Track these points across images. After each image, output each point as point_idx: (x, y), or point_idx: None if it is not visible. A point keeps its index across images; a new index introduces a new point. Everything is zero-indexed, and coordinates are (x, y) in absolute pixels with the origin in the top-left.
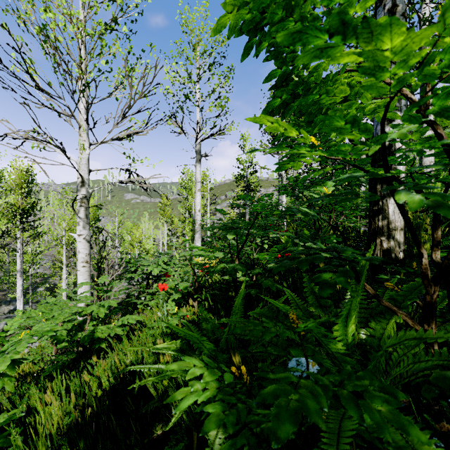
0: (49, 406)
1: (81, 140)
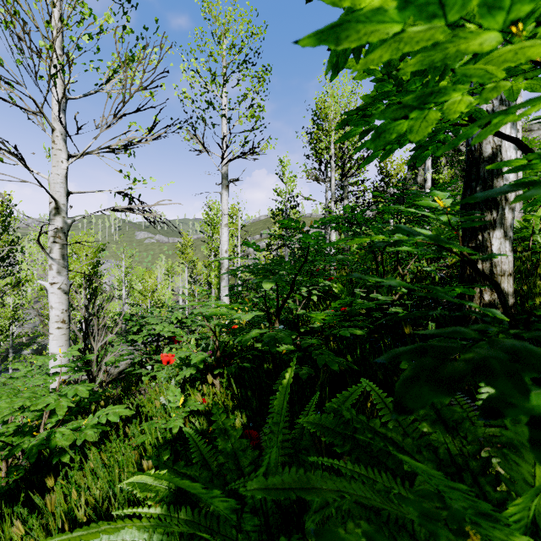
0: None
1: (55, 148)
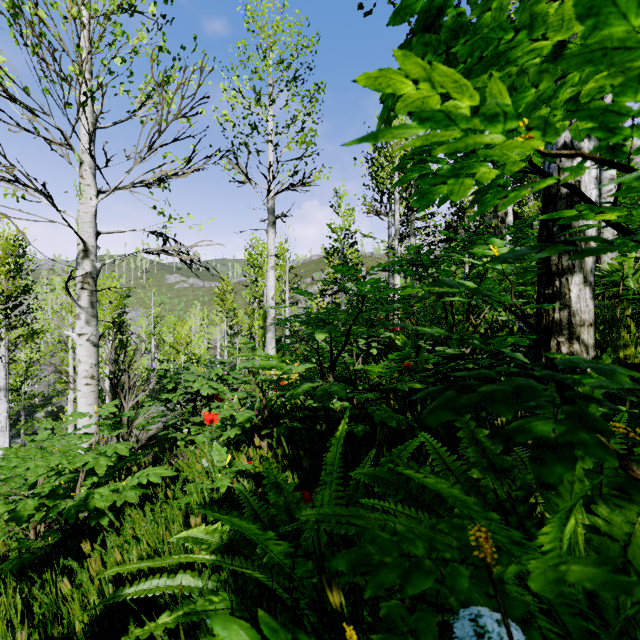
0: None
1: (84, 184)
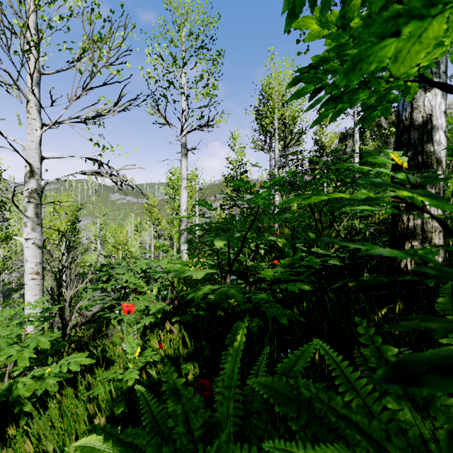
0: None
1: (30, 118)
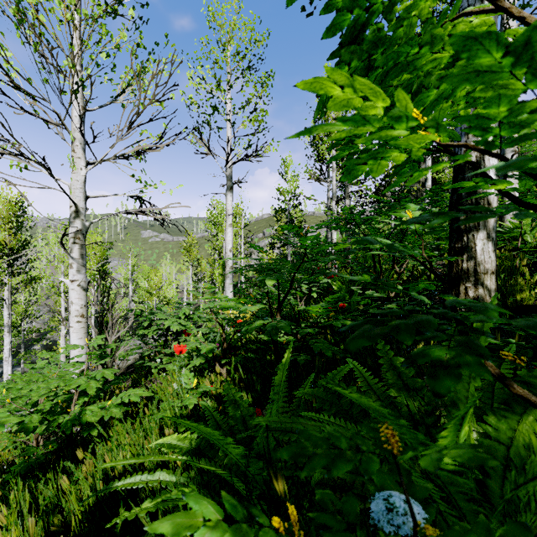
0: (3, 533)
1: (75, 157)
